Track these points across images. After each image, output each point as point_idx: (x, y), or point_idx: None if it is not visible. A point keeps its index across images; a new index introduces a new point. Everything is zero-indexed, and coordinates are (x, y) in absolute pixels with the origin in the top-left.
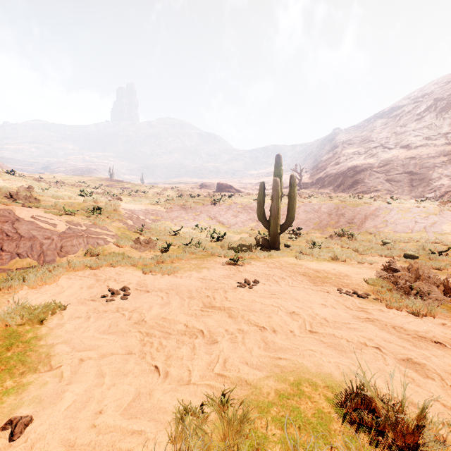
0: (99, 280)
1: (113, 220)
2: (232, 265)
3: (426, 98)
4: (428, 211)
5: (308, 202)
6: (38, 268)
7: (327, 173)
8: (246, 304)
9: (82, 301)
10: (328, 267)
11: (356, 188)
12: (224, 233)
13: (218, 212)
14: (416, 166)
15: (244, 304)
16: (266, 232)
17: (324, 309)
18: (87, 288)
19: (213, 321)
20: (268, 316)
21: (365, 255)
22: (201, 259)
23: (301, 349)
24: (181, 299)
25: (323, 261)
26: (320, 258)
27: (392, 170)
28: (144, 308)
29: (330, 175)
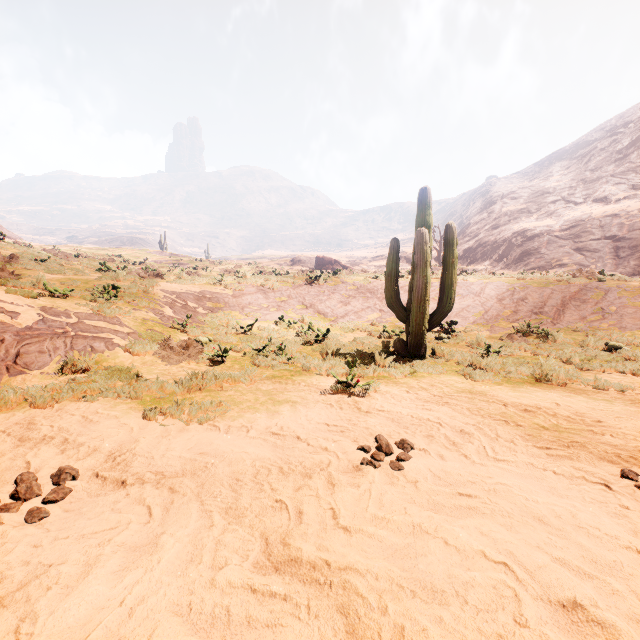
0: (24, 442)
1: (137, 307)
2: (343, 394)
3: (630, 128)
4: None
5: (462, 280)
6: None
7: (480, 240)
8: (396, 546)
9: None
10: (542, 399)
11: (528, 262)
12: (326, 330)
13: (317, 296)
14: (623, 228)
15: (389, 542)
16: (396, 328)
17: None
18: None
19: None
20: (494, 634)
21: (590, 371)
22: (281, 380)
23: None
24: (203, 516)
25: (522, 385)
26: (511, 378)
27: (583, 235)
28: (61, 576)
29: (486, 243)
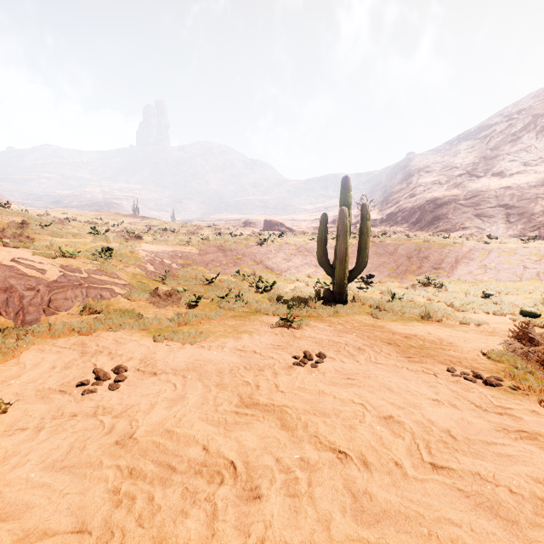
0: (85, 354)
1: (127, 264)
2: (284, 327)
3: (523, 114)
4: (540, 253)
5: (380, 242)
6: (13, 331)
7: (400, 207)
8: (309, 399)
9: (43, 392)
10: (420, 330)
11: (438, 225)
12: (273, 282)
13: (266, 255)
14: (514, 198)
15: (305, 397)
16: (328, 280)
17: (440, 410)
18: (62, 368)
19: (255, 438)
20: (348, 425)
21: (465, 312)
22: (241, 318)
23: (429, 516)
24: (205, 388)
25: (411, 321)
26: (405, 317)
27: (482, 203)
28: (141, 408)
29: (404, 209)
